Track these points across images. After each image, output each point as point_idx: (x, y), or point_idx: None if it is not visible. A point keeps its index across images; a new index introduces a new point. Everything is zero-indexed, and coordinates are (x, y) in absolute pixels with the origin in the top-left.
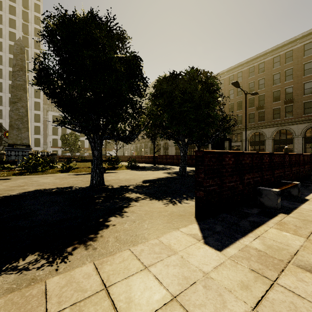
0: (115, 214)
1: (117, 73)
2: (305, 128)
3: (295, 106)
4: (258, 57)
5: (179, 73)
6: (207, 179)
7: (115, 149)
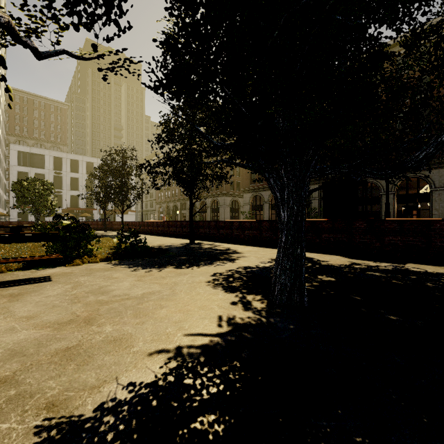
0: None
1: None
2: None
3: None
4: None
5: None
6: None
7: (120, 210)
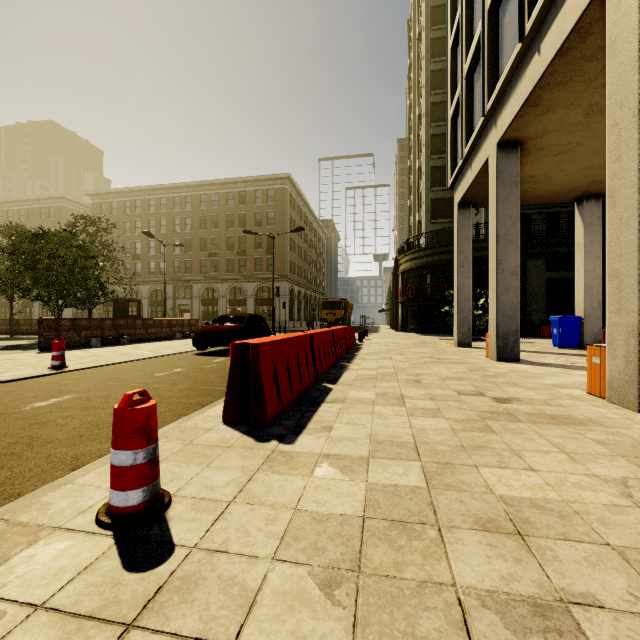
0: None
1: None
2: (256, 288)
3: (248, 260)
4: (211, 185)
5: (48, 232)
6: (46, 332)
7: None
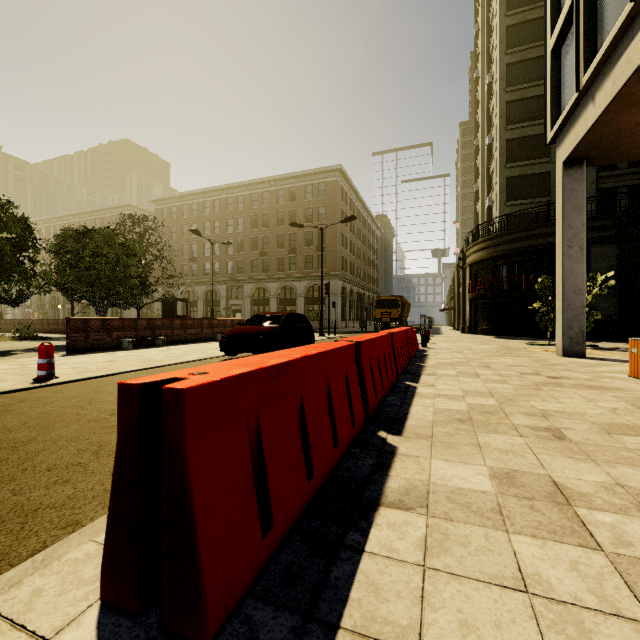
0: (5, 356)
1: (3, 251)
2: (307, 286)
3: (298, 258)
4: (262, 183)
5: (91, 230)
6: (74, 333)
7: None
